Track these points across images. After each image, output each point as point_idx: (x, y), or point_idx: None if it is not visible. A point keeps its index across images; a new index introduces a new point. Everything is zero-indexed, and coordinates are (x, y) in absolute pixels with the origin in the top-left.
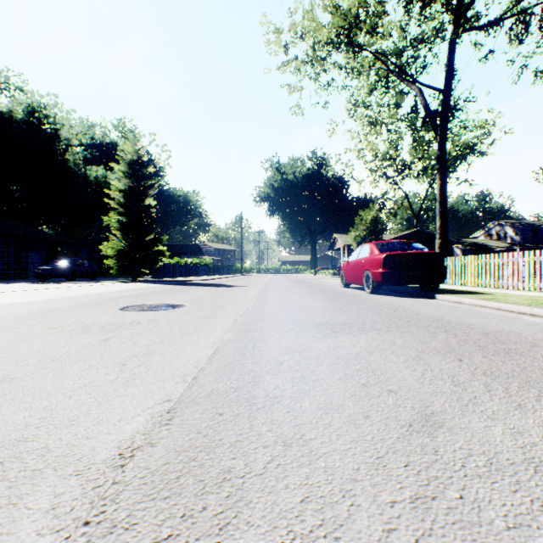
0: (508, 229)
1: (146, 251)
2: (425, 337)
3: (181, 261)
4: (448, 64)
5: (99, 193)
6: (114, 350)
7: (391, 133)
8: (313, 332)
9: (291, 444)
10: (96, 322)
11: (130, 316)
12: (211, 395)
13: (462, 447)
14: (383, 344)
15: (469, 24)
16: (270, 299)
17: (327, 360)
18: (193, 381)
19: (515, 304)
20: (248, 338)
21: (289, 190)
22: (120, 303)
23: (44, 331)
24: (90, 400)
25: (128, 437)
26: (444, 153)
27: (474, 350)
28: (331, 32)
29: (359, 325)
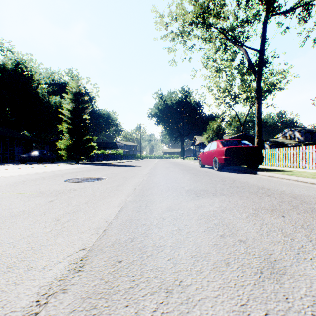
0: (296, 133)
1: (84, 146)
2: (256, 199)
3: (104, 152)
4: (262, 35)
5: (57, 112)
6: (54, 209)
7: (228, 76)
8: (184, 196)
9: (172, 290)
10: (47, 189)
11: (69, 185)
12: (114, 245)
13: (307, 294)
14: (230, 205)
15: (275, 11)
16: (157, 174)
17: (194, 216)
18: (103, 233)
19: (307, 177)
20: (142, 201)
21: (168, 110)
22: (65, 177)
23: (13, 195)
24: (27, 248)
25: (47, 283)
26: (260, 87)
27: (290, 209)
28: (193, 17)
29: (213, 191)
